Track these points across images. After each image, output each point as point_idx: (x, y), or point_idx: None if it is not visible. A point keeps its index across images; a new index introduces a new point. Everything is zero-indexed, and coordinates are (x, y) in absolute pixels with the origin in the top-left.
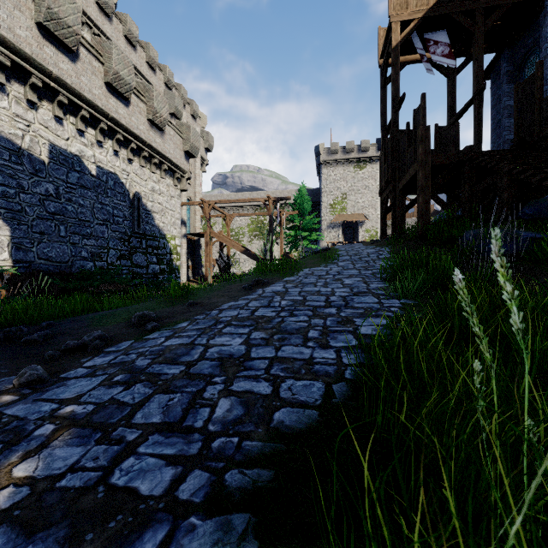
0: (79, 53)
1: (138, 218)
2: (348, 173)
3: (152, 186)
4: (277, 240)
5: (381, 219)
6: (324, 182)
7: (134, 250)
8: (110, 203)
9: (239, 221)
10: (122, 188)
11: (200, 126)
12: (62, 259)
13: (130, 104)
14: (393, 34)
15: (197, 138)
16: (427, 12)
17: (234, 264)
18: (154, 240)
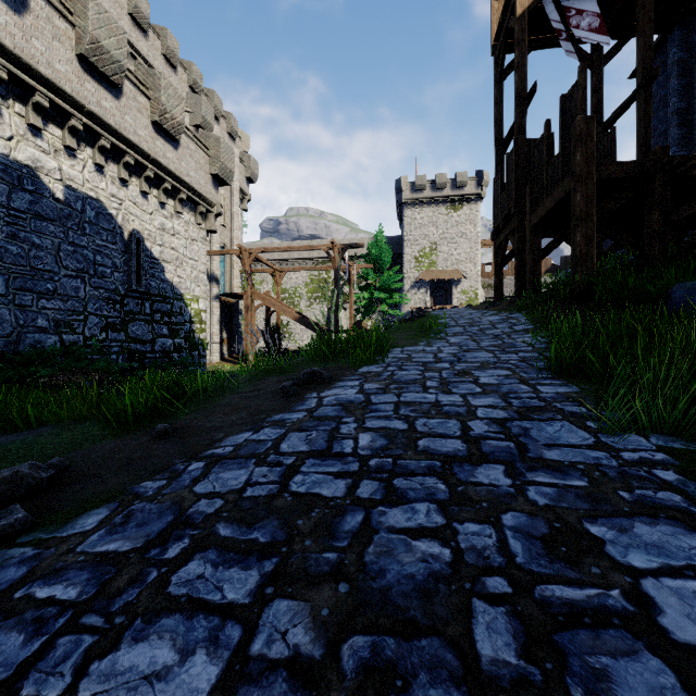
0: (28, 1)
1: (137, 269)
2: (438, 216)
3: (162, 222)
4: (345, 304)
5: (495, 273)
6: (408, 228)
7: (130, 317)
8: (88, 244)
9: (294, 279)
10: (109, 223)
11: (241, 149)
12: (0, 330)
13: (122, 96)
14: None
15: (230, 156)
16: None
17: (287, 336)
18: (164, 302)
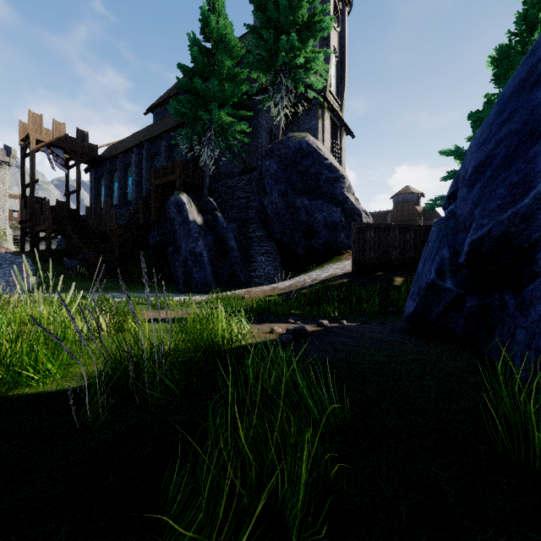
0: None
1: None
2: None
3: None
4: None
5: (21, 239)
6: None
7: None
8: None
9: None
10: None
11: None
12: None
13: None
14: (32, 144)
15: None
16: (52, 141)
17: None
18: None
